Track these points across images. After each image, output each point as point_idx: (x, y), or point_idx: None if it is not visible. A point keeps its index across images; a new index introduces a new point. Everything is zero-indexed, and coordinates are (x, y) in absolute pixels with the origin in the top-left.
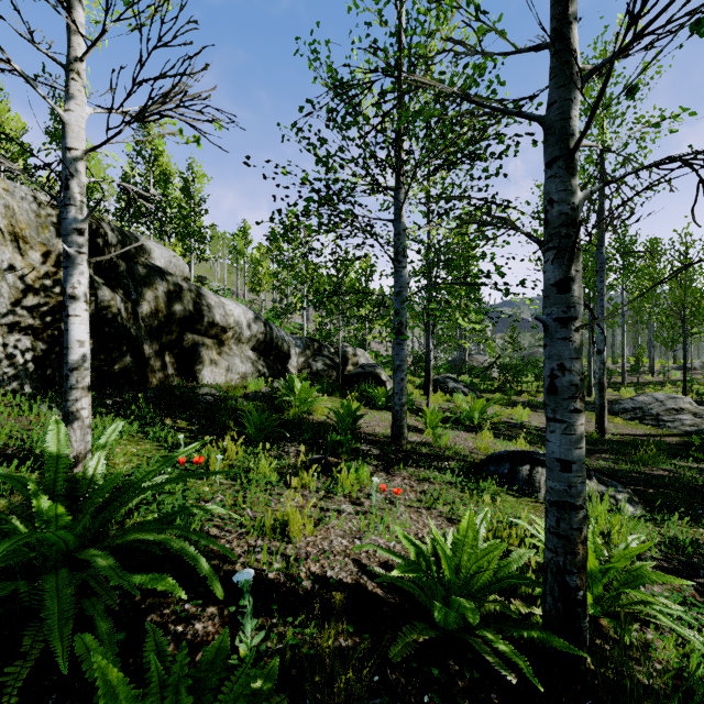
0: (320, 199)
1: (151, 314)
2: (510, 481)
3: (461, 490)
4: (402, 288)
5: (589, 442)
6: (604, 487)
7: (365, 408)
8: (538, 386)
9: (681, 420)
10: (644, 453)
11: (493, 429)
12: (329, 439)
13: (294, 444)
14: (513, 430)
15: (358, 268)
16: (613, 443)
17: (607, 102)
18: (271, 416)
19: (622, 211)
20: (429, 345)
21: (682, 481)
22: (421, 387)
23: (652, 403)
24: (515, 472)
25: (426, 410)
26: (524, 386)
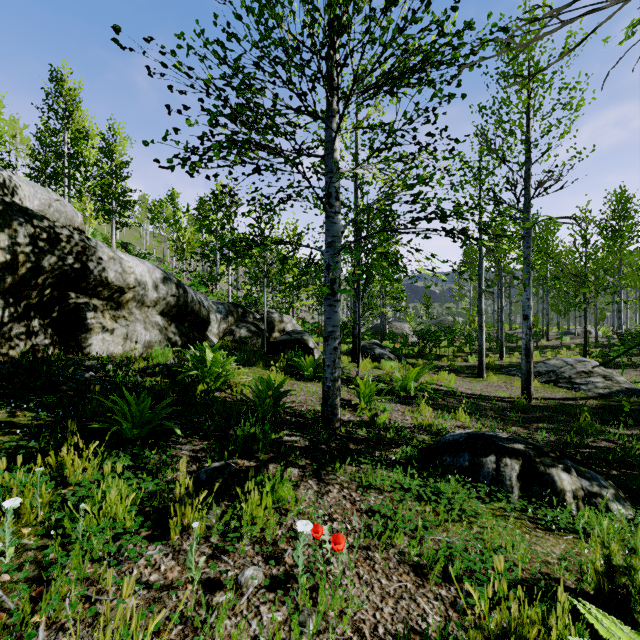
0: (230, 113)
1: (5, 264)
2: (473, 477)
3: (418, 499)
4: (334, 238)
5: (519, 409)
6: (587, 482)
7: (291, 379)
8: (453, 351)
9: (593, 383)
10: (583, 423)
11: (426, 399)
12: (239, 432)
13: (188, 443)
14: (445, 399)
15: (283, 229)
16: (542, 409)
17: (535, 67)
18: (170, 396)
19: (551, 175)
20: (359, 311)
21: (639, 457)
22: (348, 354)
23: (563, 366)
24: (478, 465)
25: (359, 382)
26: (441, 351)
